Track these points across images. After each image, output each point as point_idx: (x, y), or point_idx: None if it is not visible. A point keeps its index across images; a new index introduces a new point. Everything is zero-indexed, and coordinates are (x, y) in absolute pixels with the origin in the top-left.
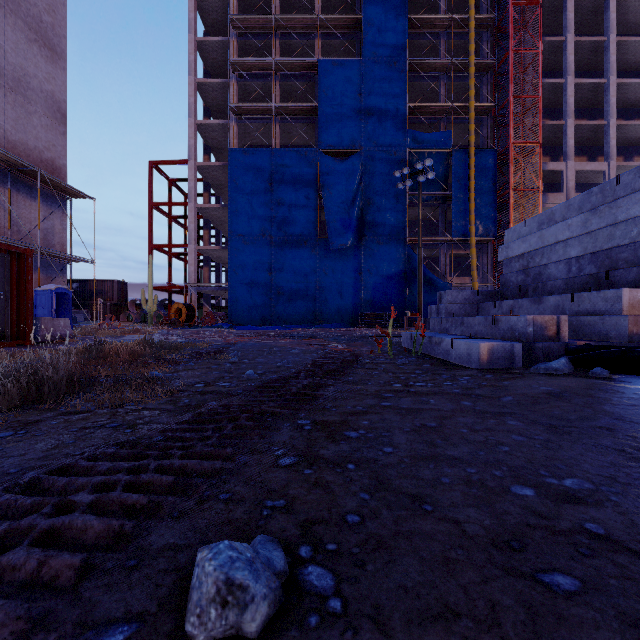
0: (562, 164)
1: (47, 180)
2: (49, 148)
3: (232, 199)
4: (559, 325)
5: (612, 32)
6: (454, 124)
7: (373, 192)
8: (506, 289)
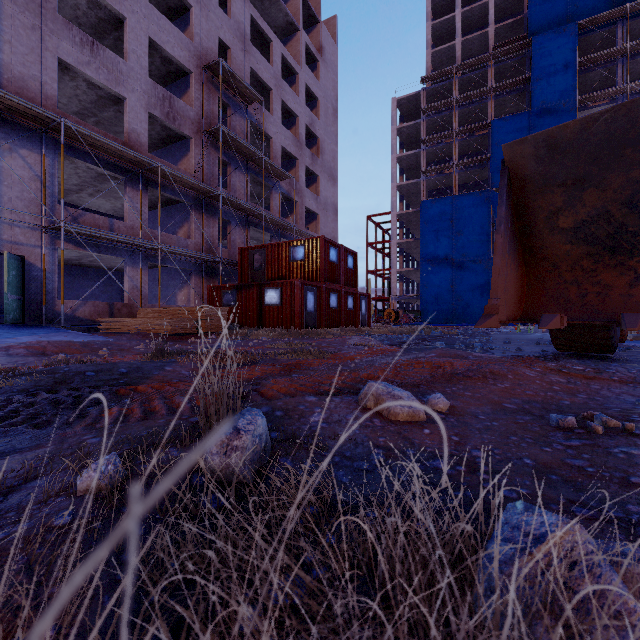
0: None
1: None
2: (333, 231)
3: (423, 236)
4: None
5: None
6: None
7: None
8: None
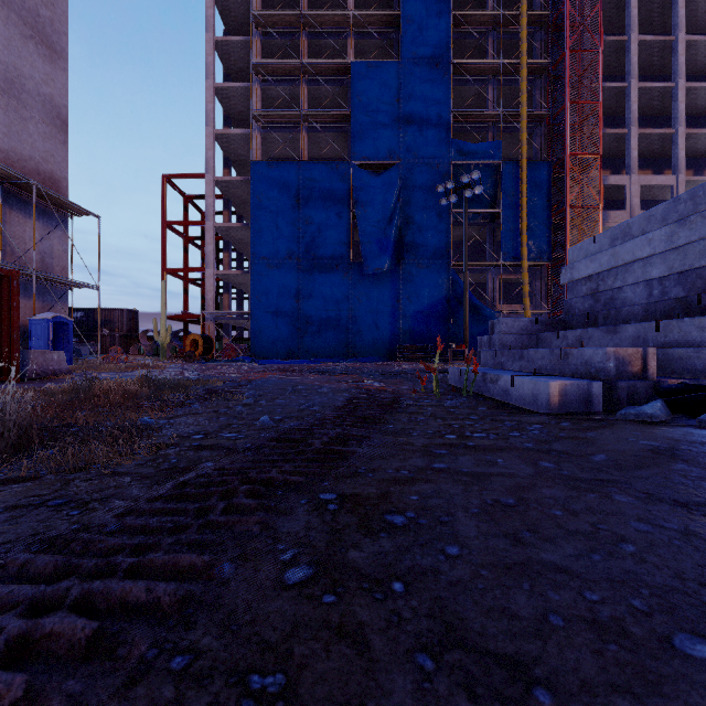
0: (625, 178)
1: (44, 194)
2: (47, 159)
3: (255, 217)
4: (646, 359)
5: (681, 30)
6: (504, 133)
7: (413, 210)
8: (570, 317)
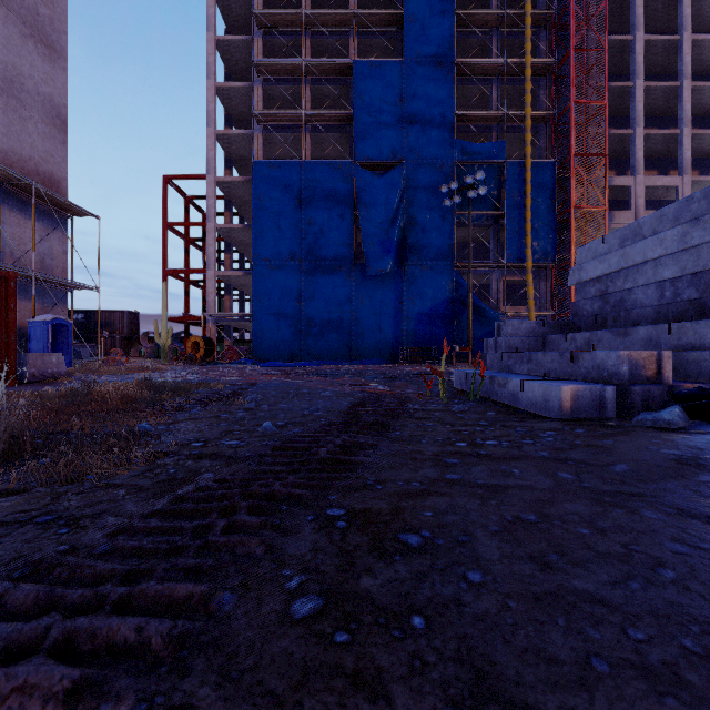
0: (630, 179)
1: (43, 195)
2: (47, 159)
3: (256, 218)
4: (661, 363)
5: (687, 29)
6: (508, 134)
7: (416, 210)
8: (578, 319)
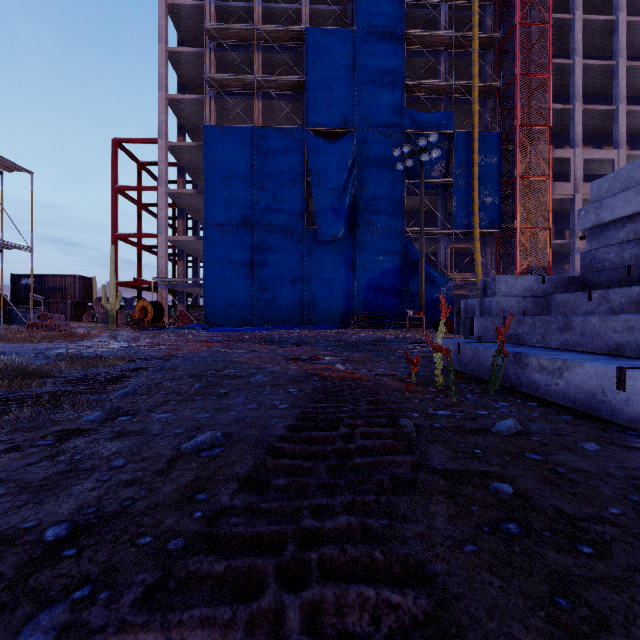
0: (570, 152)
1: None
2: None
3: (208, 183)
4: None
5: (622, 11)
6: (455, 106)
7: (367, 177)
8: (595, 273)
